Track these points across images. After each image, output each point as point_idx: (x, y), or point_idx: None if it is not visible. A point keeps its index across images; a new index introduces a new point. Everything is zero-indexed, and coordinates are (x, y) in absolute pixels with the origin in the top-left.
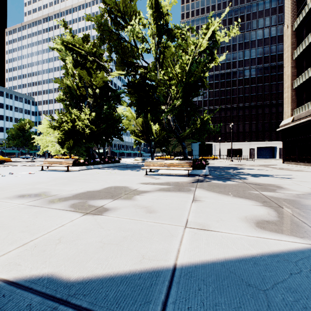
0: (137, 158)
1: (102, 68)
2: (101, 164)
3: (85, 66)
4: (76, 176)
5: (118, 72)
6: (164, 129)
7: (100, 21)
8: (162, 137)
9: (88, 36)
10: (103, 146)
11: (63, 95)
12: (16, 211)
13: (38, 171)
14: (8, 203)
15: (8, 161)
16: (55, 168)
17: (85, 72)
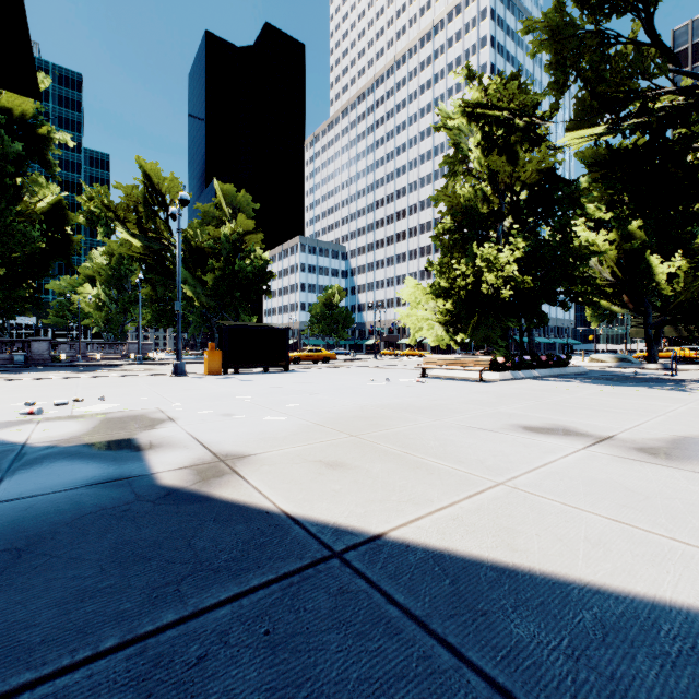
0: (599, 355)
1: (533, 140)
2: (529, 368)
3: (507, 144)
4: (531, 394)
5: (576, 135)
6: (696, 267)
7: (554, 21)
8: (695, 294)
9: (518, 73)
10: (536, 325)
11: (449, 222)
12: (618, 466)
13: (418, 378)
14: (545, 442)
15: (333, 359)
16: (443, 374)
17: (504, 158)
